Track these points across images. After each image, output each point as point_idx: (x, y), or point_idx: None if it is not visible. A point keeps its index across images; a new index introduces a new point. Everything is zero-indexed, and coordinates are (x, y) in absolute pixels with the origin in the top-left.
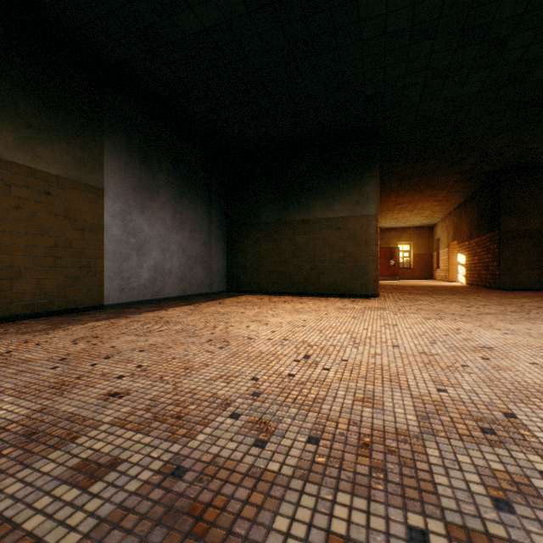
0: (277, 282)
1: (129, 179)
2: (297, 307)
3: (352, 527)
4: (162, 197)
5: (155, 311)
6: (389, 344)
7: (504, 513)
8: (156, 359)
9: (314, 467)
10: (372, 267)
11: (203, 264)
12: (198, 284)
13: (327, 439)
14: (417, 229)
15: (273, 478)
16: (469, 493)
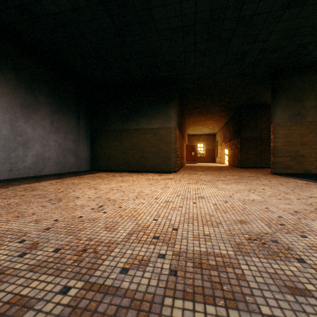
0: (121, 165)
1: (16, 99)
2: (125, 179)
3: (34, 290)
4: (43, 112)
5: (31, 183)
6: (155, 197)
7: (122, 274)
8: (3, 212)
9: (43, 263)
10: (173, 156)
11: (74, 154)
12: (70, 166)
13: (66, 249)
14: (207, 135)
15: (12, 271)
16: (115, 267)
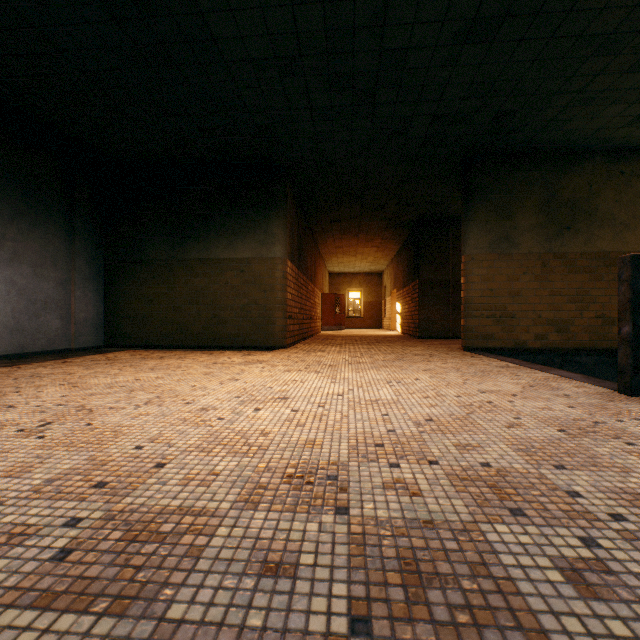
0: (170, 334)
1: None
2: (163, 364)
3: None
4: None
5: None
6: (188, 401)
7: None
8: None
9: None
10: (279, 316)
11: (60, 310)
12: (49, 338)
13: None
14: (368, 275)
15: None
16: None
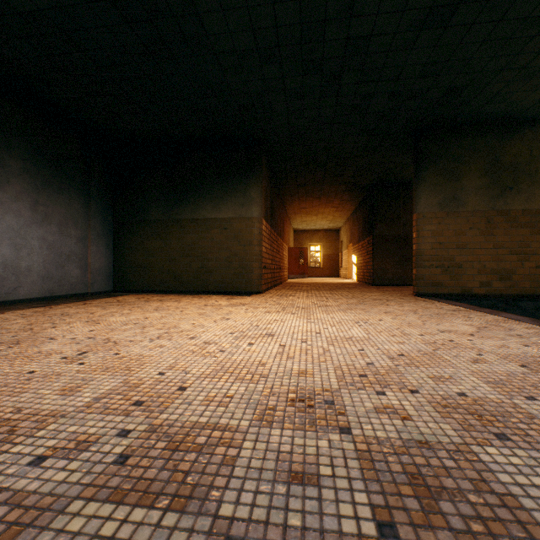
0: (166, 281)
1: None
2: (164, 305)
3: None
4: (15, 186)
5: None
6: (191, 336)
7: (32, 467)
8: None
9: None
10: (256, 266)
11: (79, 262)
12: (71, 284)
13: None
14: (327, 232)
15: None
16: (29, 456)
